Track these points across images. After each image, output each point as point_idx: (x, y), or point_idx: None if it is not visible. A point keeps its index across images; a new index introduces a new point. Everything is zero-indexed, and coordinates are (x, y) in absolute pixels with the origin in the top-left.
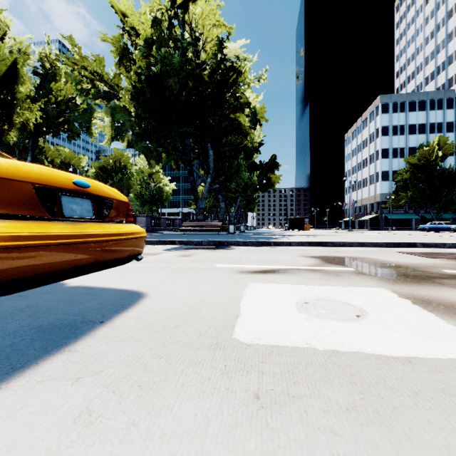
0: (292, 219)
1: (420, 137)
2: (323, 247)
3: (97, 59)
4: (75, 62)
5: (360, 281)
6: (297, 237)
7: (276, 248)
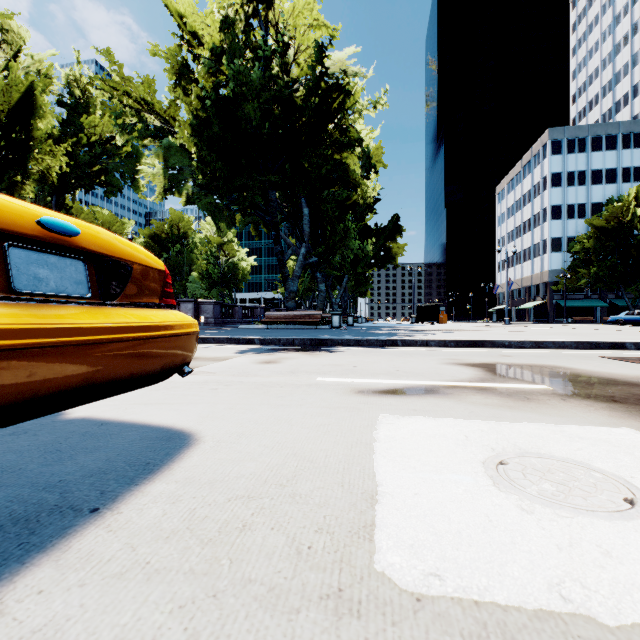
0: (421, 308)
1: (609, 188)
2: (479, 349)
3: (145, 81)
4: (115, 86)
5: (576, 411)
6: (434, 333)
7: (407, 350)
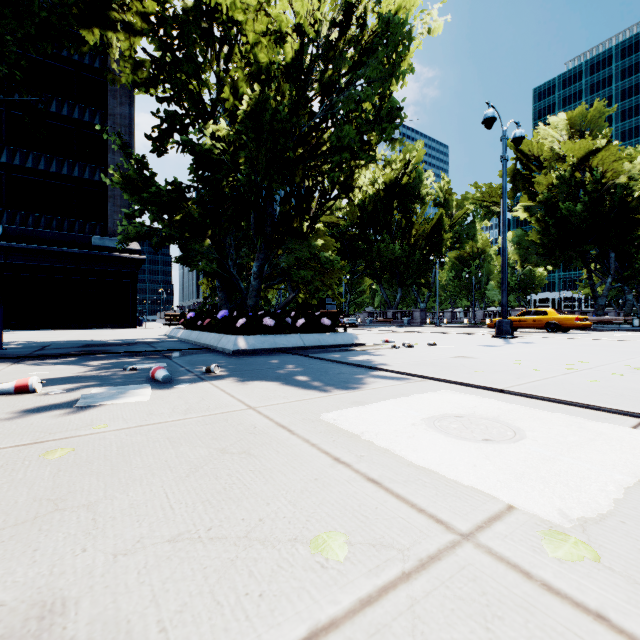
0: None
1: None
2: None
3: (492, 190)
4: (477, 198)
5: None
6: None
7: None
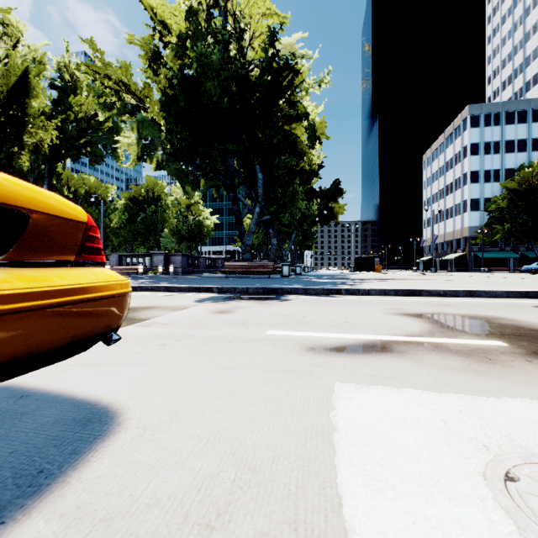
0: (359, 259)
1: (520, 155)
2: (417, 297)
3: (123, 66)
4: (97, 70)
5: None
6: (373, 282)
7: (351, 298)
